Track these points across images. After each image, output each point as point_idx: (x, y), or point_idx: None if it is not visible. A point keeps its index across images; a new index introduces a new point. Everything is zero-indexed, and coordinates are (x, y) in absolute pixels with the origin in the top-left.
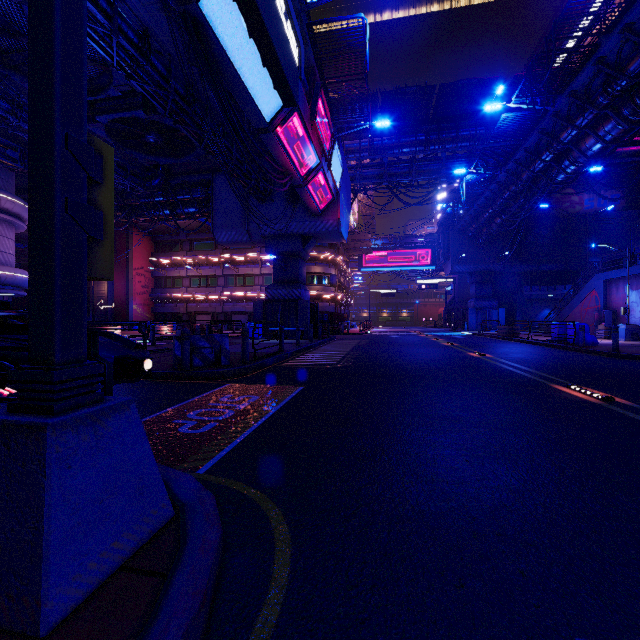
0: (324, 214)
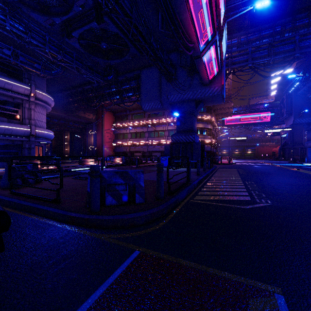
0: (211, 83)
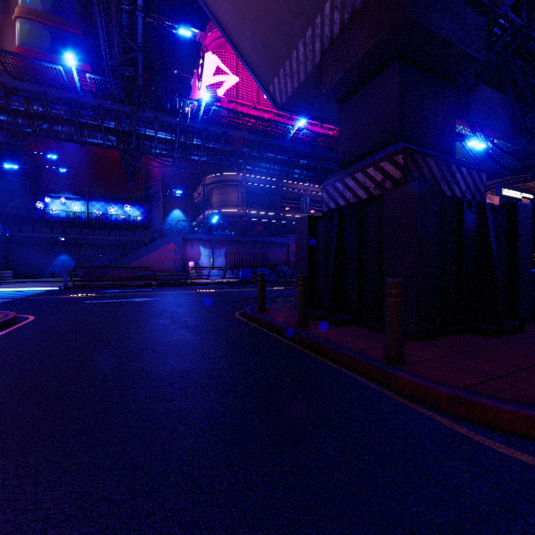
0: None
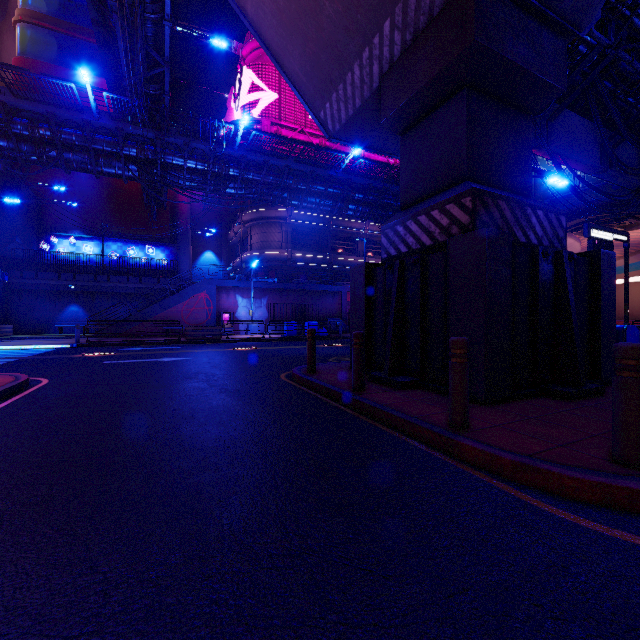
0: None
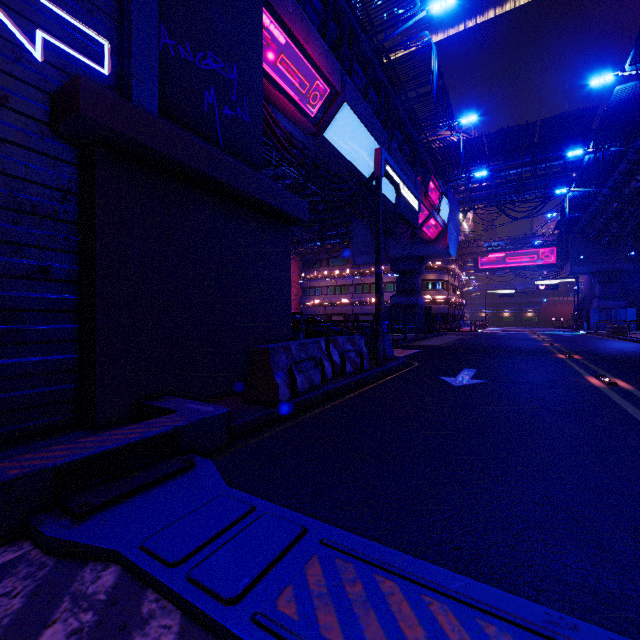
0: (435, 241)
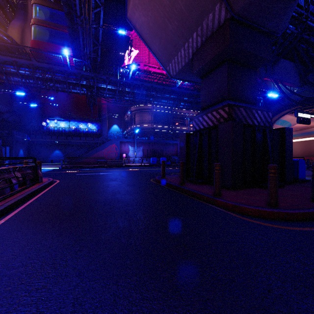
0: None
